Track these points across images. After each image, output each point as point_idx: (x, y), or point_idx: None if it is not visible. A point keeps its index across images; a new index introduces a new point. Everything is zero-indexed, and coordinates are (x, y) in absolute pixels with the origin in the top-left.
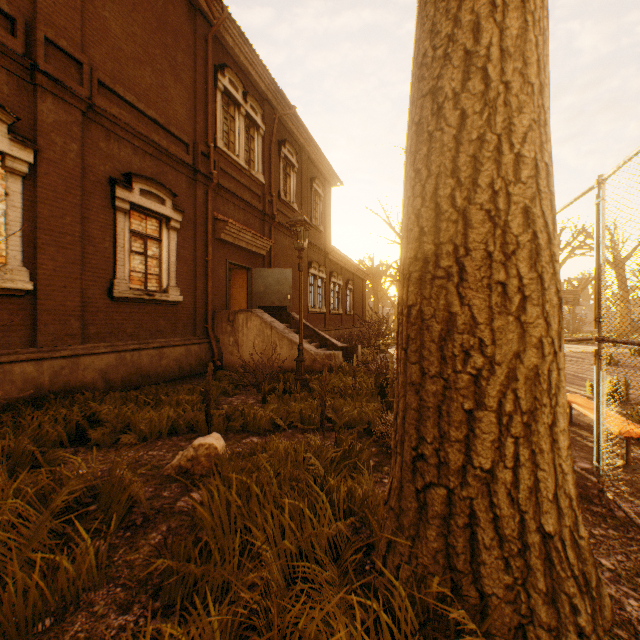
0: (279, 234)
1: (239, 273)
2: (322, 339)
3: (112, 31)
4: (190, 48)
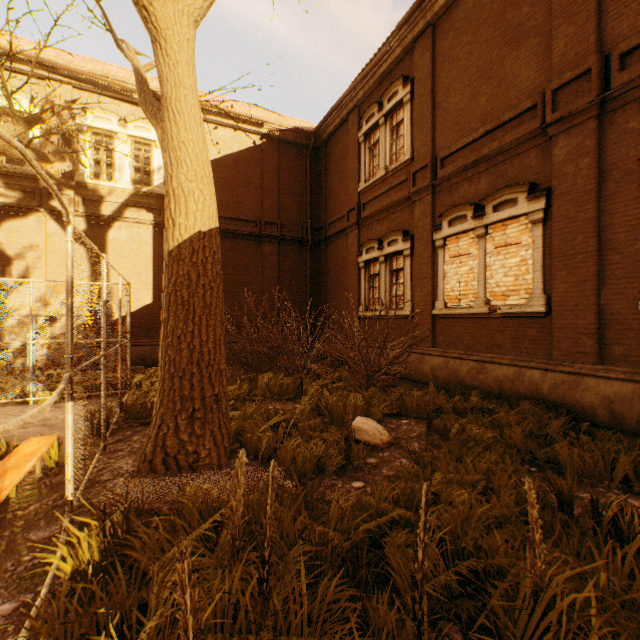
0: None
1: None
2: None
3: None
4: None
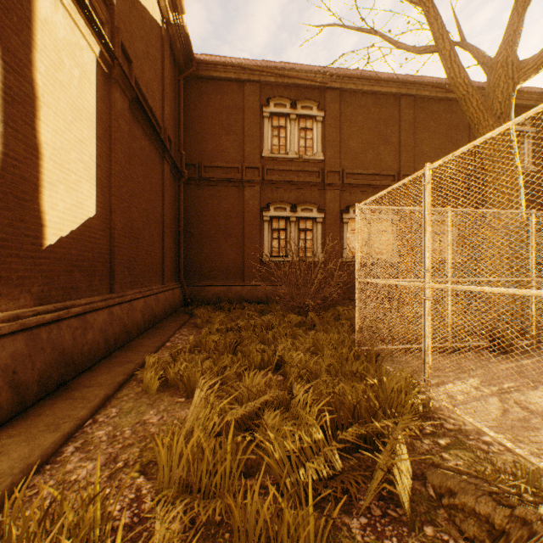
0: None
1: None
2: None
3: (424, 152)
4: (465, 126)
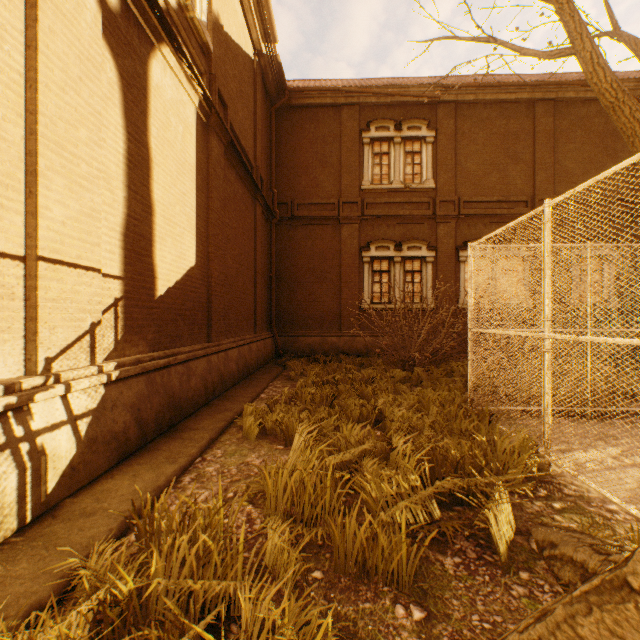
0: None
1: None
2: None
3: (568, 169)
4: None
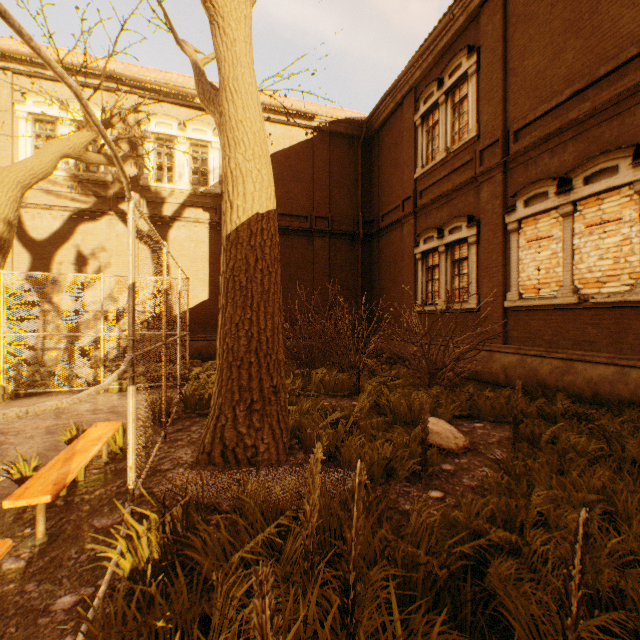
0: None
1: None
2: None
3: None
4: None
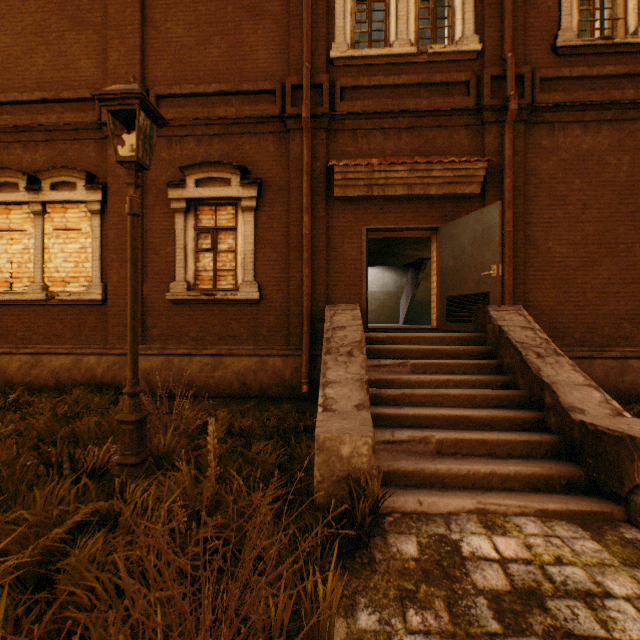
0: (558, 131)
1: (435, 241)
2: (532, 382)
3: (175, 37)
4: None
